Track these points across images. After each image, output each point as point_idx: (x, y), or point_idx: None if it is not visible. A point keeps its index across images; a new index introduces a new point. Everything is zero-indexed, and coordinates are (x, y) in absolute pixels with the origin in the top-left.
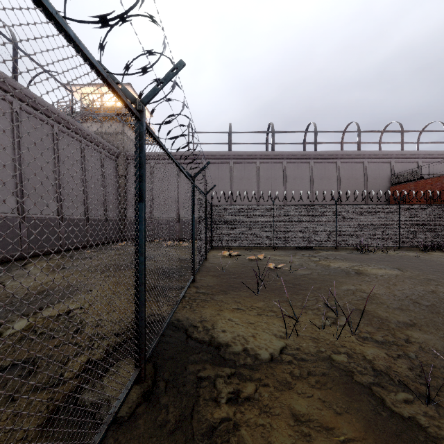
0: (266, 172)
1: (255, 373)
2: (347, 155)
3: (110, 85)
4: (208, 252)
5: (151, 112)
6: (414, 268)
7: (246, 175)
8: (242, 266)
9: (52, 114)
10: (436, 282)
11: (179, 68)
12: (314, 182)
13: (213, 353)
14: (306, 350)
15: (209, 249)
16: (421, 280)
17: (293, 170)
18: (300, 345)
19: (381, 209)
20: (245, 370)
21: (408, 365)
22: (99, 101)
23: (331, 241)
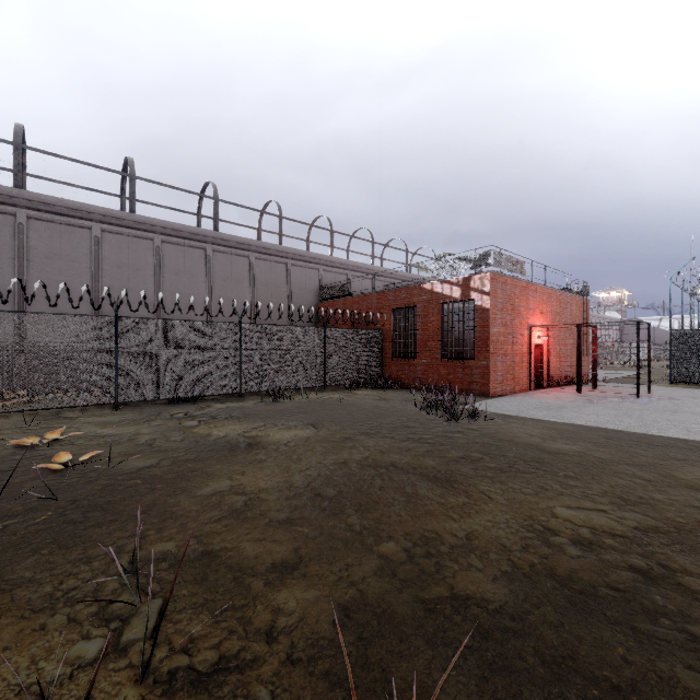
0: (116, 251)
1: None
2: (264, 248)
3: None
4: None
5: None
6: (333, 421)
7: (66, 250)
8: None
9: None
10: (353, 443)
11: None
12: (214, 284)
13: None
14: None
15: None
16: (336, 442)
17: (176, 257)
18: None
19: (304, 333)
20: None
21: None
22: None
23: (232, 384)
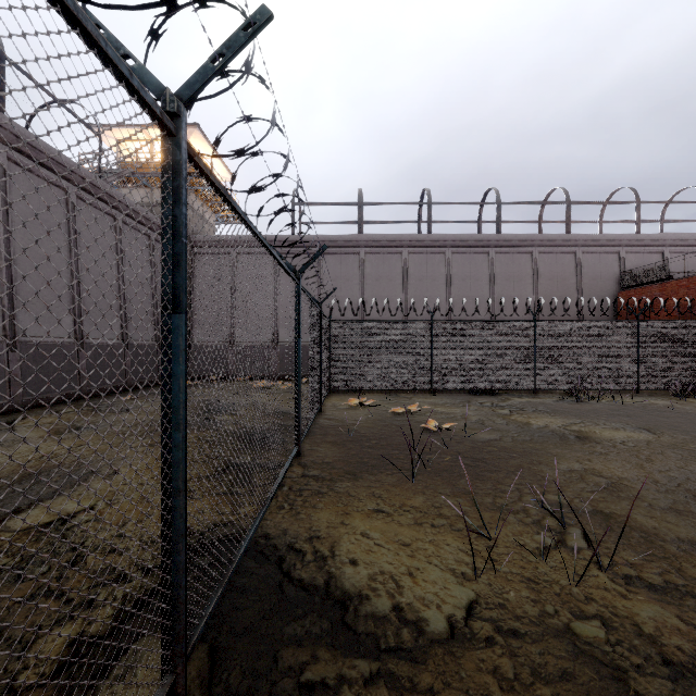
0: (418, 268)
1: (421, 673)
2: (549, 240)
3: (74, 18)
4: (324, 400)
5: (215, 142)
6: (674, 429)
7: (386, 272)
8: (382, 425)
9: (65, 170)
10: None
11: (259, 23)
12: (496, 285)
13: (333, 618)
14: (518, 610)
15: (325, 394)
16: (693, 452)
17: (463, 265)
18: (504, 598)
19: (609, 328)
20: (399, 663)
21: None
22: (147, 152)
23: (526, 380)
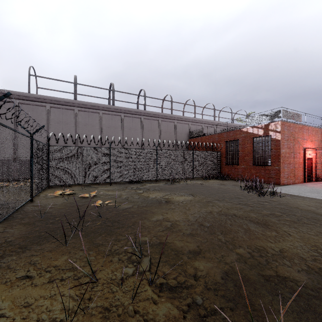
0: (107, 121)
1: None
2: (165, 116)
3: None
4: (41, 192)
5: None
6: (200, 193)
7: (90, 122)
8: (70, 206)
9: None
10: (212, 203)
11: None
12: (144, 133)
13: None
14: None
15: (42, 189)
16: (204, 203)
17: (129, 122)
18: None
19: (184, 153)
20: None
21: (196, 321)
22: None
23: (153, 175)
